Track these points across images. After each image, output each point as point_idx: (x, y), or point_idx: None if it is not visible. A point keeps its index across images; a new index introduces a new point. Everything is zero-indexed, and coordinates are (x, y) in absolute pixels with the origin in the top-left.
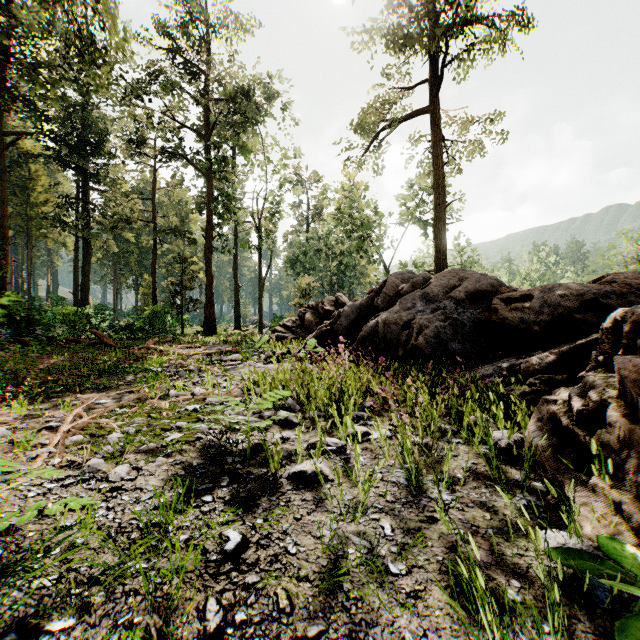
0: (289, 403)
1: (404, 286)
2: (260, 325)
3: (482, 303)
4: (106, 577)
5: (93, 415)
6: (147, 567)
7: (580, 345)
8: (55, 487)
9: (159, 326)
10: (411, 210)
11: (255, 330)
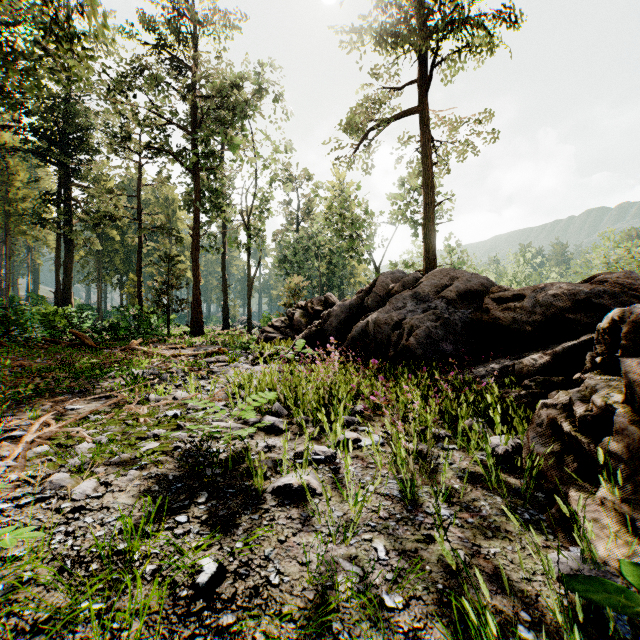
0: (276, 407)
1: (394, 286)
2: (249, 325)
3: (473, 303)
4: (54, 622)
5: (62, 423)
6: (105, 607)
7: (574, 346)
8: (9, 508)
9: (144, 326)
10: (401, 210)
11: (244, 330)
